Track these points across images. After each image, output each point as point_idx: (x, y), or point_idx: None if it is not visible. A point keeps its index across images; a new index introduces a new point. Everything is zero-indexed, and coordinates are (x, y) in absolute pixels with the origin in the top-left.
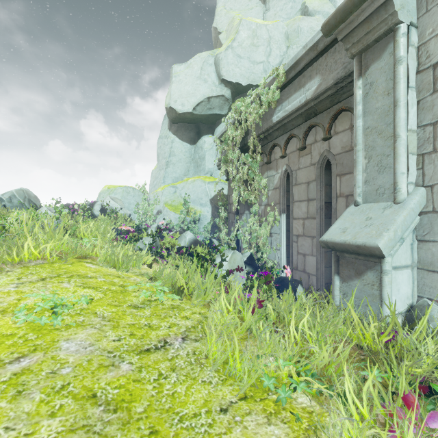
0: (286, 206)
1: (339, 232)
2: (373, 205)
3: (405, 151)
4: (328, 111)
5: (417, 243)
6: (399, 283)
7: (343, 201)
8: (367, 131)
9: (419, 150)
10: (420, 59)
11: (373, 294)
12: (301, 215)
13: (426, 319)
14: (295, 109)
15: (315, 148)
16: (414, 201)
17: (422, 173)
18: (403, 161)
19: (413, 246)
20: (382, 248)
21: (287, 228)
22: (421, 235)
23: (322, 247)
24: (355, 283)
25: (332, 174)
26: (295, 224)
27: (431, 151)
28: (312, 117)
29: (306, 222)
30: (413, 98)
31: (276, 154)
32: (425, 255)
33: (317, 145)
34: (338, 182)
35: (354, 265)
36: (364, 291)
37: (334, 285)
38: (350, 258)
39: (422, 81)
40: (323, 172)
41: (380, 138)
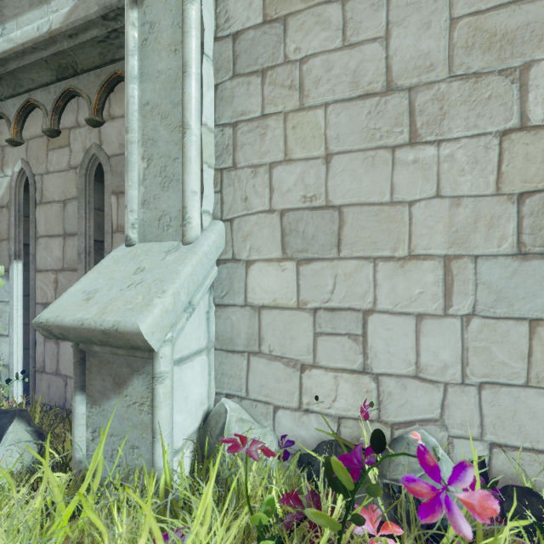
0: (24, 245)
1: (80, 300)
2: (153, 246)
3: (198, 156)
4: (97, 72)
5: (215, 310)
6: (187, 386)
7: (122, 240)
8: (145, 109)
9: (217, 163)
10: (219, 19)
11: (142, 423)
12: (52, 265)
13: (209, 488)
14: (30, 43)
15: (76, 138)
16: (209, 241)
17: (221, 199)
18: (195, 172)
19: (210, 315)
20: (148, 334)
21: (26, 289)
22: (220, 297)
23: (45, 336)
24: (114, 405)
25: (105, 190)
26: (41, 281)
27: (231, 166)
28: (69, 75)
29: (60, 278)
30: (209, 75)
31: (2, 135)
32: (224, 328)
33: (80, 132)
34: (115, 205)
35: (111, 367)
36: (128, 420)
37: (74, 417)
38: (105, 353)
39: (221, 55)
40: (92, 186)
41: (164, 126)
